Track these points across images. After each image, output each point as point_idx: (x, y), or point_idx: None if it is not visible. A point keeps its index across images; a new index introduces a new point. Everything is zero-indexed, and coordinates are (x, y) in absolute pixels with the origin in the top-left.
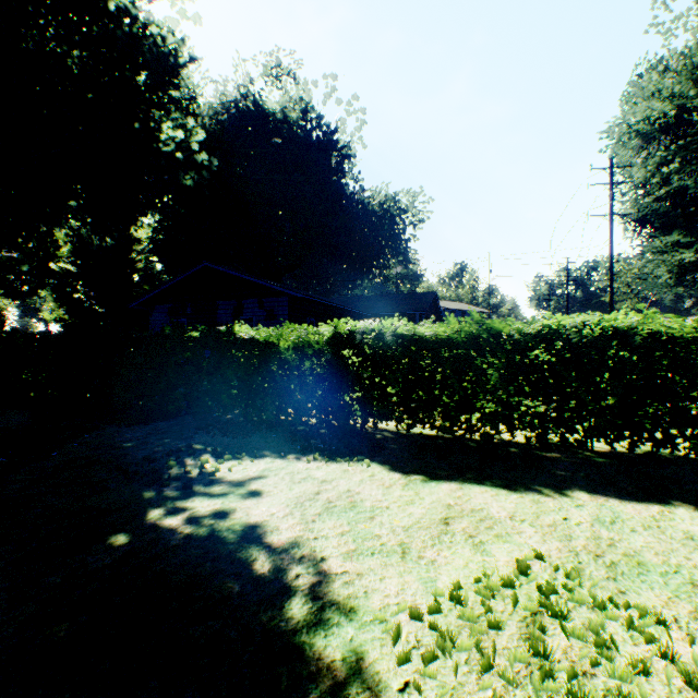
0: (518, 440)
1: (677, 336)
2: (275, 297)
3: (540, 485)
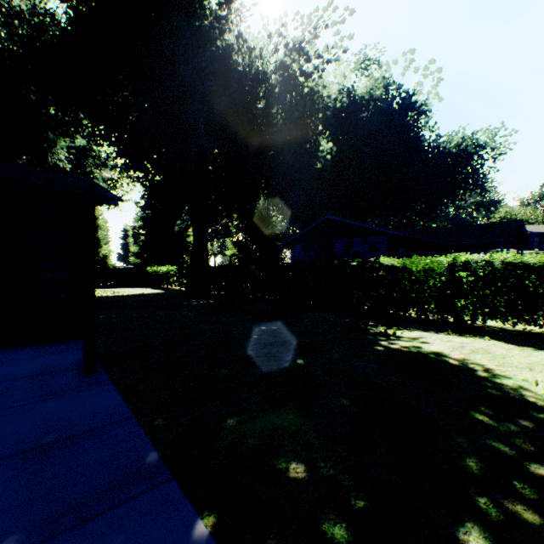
0: None
1: None
2: (376, 235)
3: None
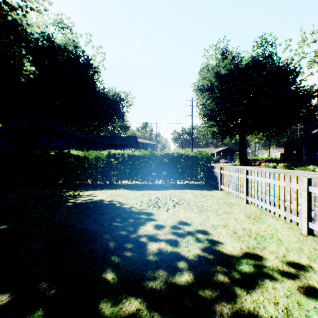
0: (161, 183)
1: (192, 156)
2: (69, 136)
3: (163, 189)
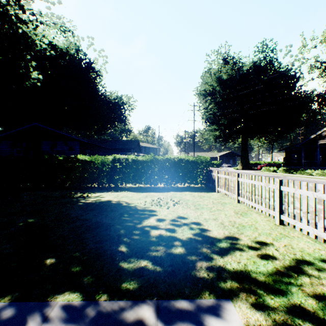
0: (163, 186)
1: (192, 160)
2: (73, 141)
3: (165, 191)
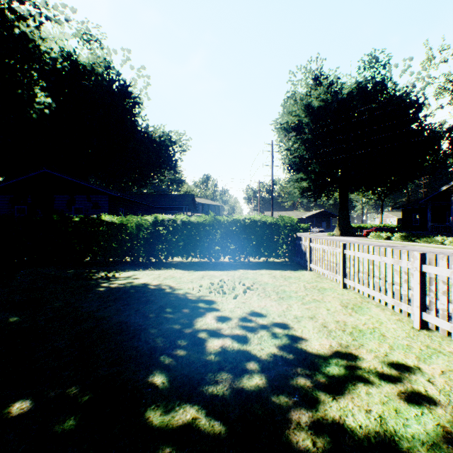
0: (227, 260)
1: (271, 223)
2: (99, 195)
3: (230, 269)
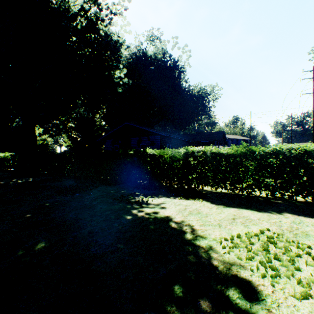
0: (263, 195)
1: None
2: (154, 135)
3: (271, 211)
